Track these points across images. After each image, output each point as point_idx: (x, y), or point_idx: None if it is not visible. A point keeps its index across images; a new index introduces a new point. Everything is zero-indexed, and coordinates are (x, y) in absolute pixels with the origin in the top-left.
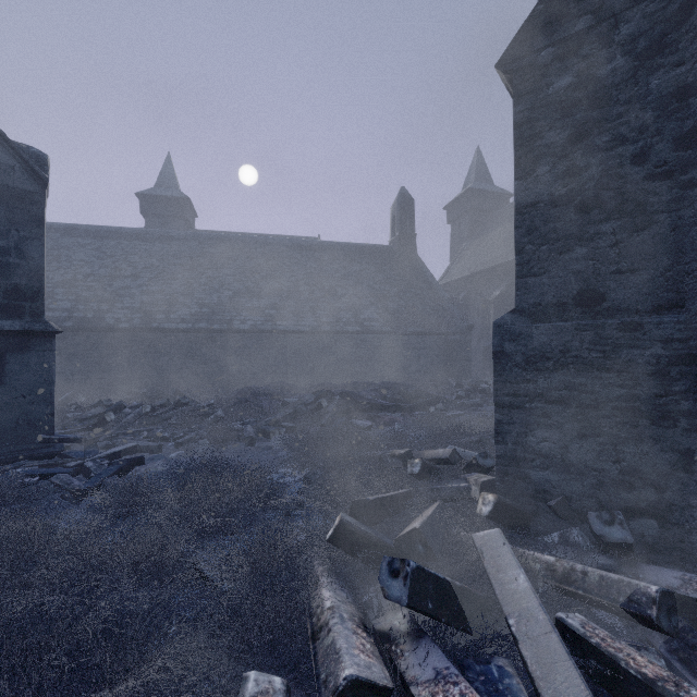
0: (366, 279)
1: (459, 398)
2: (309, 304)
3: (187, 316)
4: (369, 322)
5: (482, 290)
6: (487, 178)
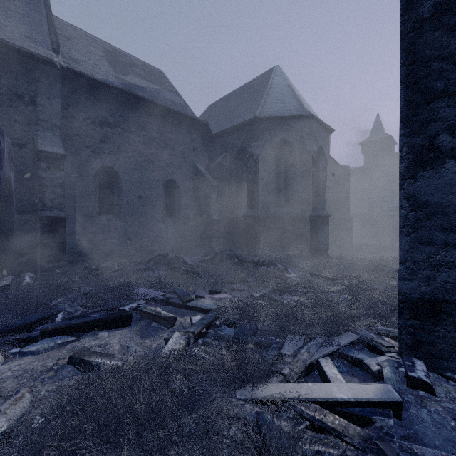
0: None
1: None
2: None
3: (392, 208)
4: None
5: None
6: None
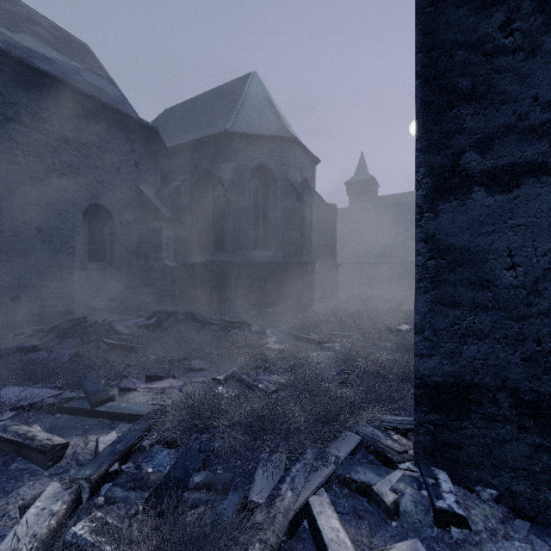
0: None
1: None
2: None
3: (377, 255)
4: None
5: None
6: None
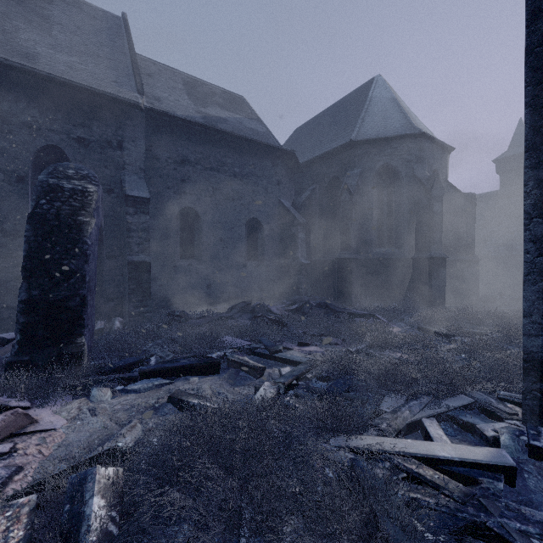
0: None
1: None
2: None
3: None
4: None
5: None
6: None
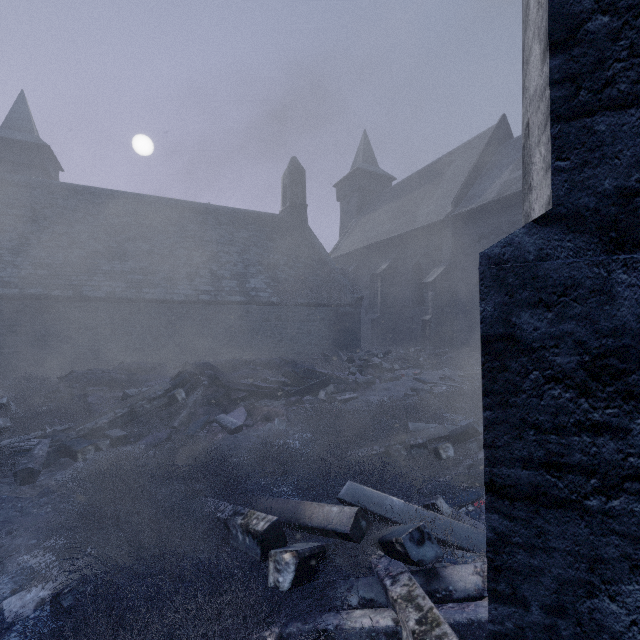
0: (254, 246)
1: (351, 375)
2: (187, 270)
3: (14, 278)
4: (256, 292)
5: (370, 264)
6: (373, 160)
